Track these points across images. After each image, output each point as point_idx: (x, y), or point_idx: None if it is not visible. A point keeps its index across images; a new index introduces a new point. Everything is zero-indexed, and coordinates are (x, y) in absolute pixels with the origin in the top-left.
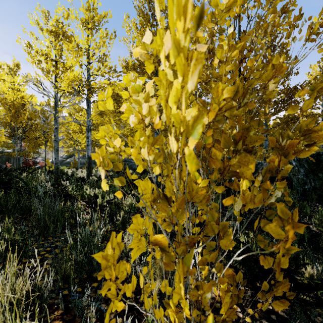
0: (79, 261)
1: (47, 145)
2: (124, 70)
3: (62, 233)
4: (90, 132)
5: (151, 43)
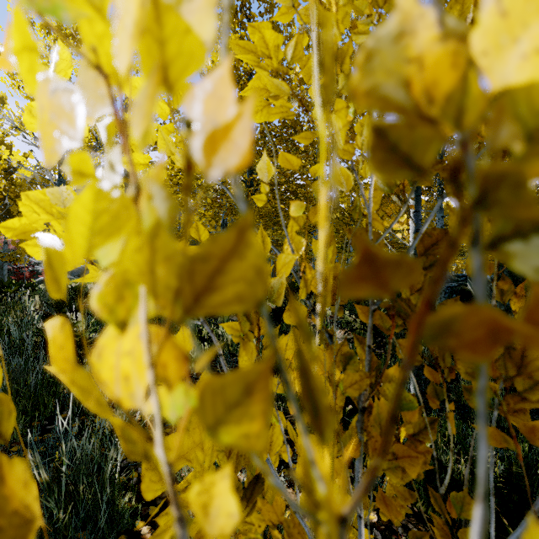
0: (59, 528)
1: None
2: None
3: (46, 434)
4: None
5: None
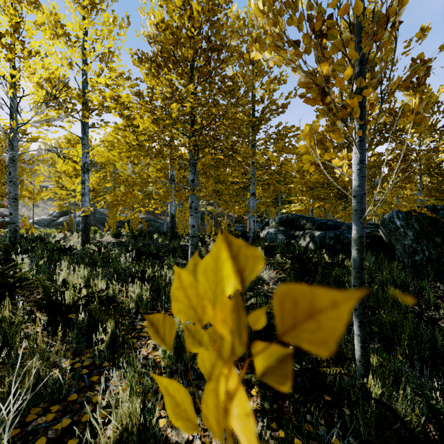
0: None
1: (24, 195)
2: (134, 61)
3: None
4: (87, 174)
5: (182, 18)
